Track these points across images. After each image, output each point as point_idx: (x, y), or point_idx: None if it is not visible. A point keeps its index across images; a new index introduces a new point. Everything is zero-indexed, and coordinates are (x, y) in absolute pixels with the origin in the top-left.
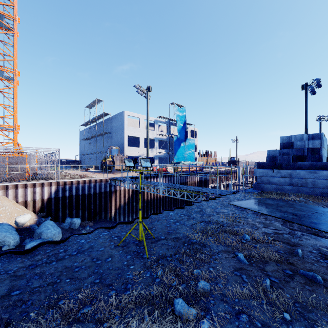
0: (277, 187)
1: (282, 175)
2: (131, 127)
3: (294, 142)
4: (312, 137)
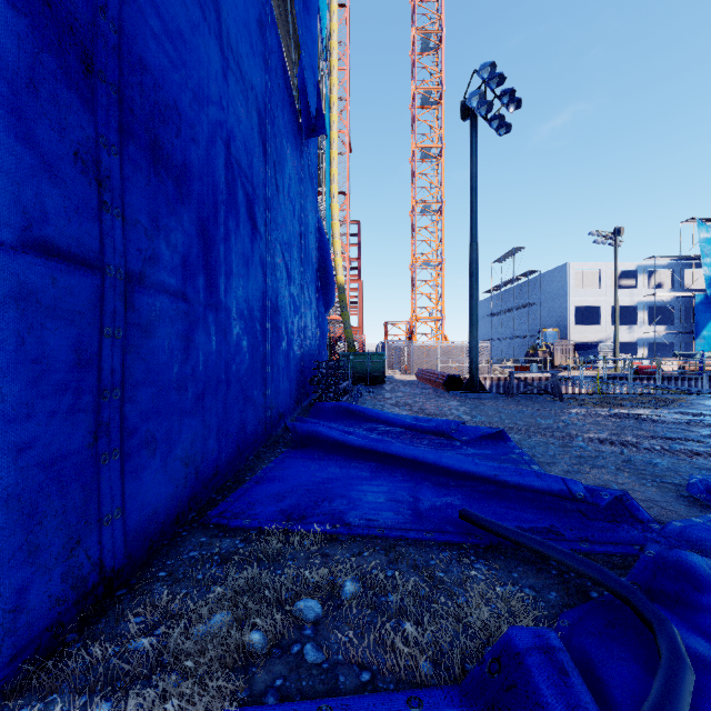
0: None
1: None
2: (581, 290)
3: None
4: None
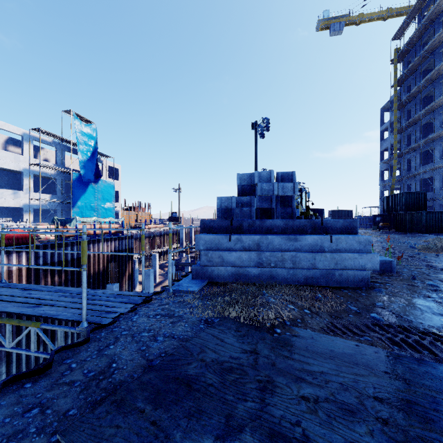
0: (236, 271)
1: (245, 246)
2: None
3: (259, 184)
4: (282, 178)
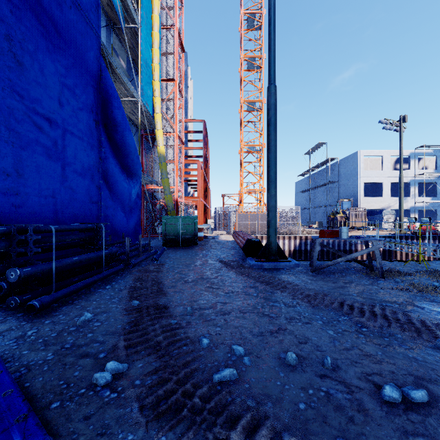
0: None
1: None
2: (369, 171)
3: None
4: None
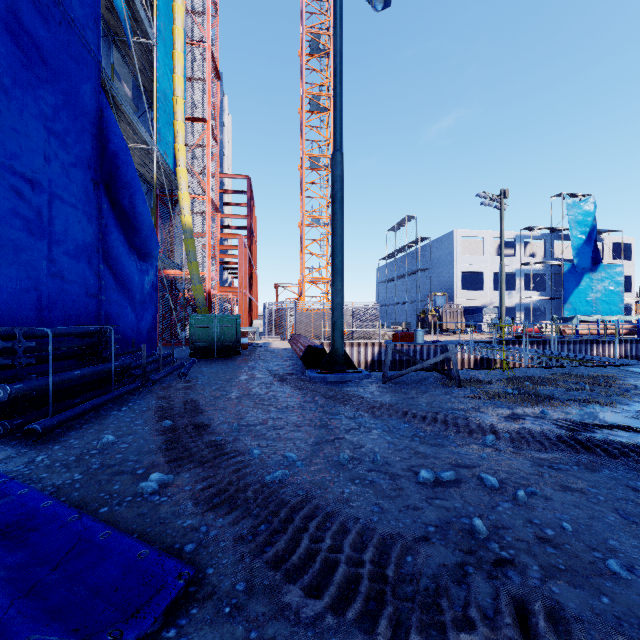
0: None
1: None
2: (467, 257)
3: None
4: None
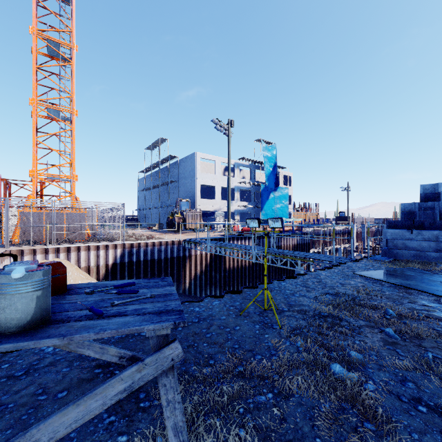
0: (416, 254)
1: (425, 238)
2: (204, 174)
3: None
4: None
